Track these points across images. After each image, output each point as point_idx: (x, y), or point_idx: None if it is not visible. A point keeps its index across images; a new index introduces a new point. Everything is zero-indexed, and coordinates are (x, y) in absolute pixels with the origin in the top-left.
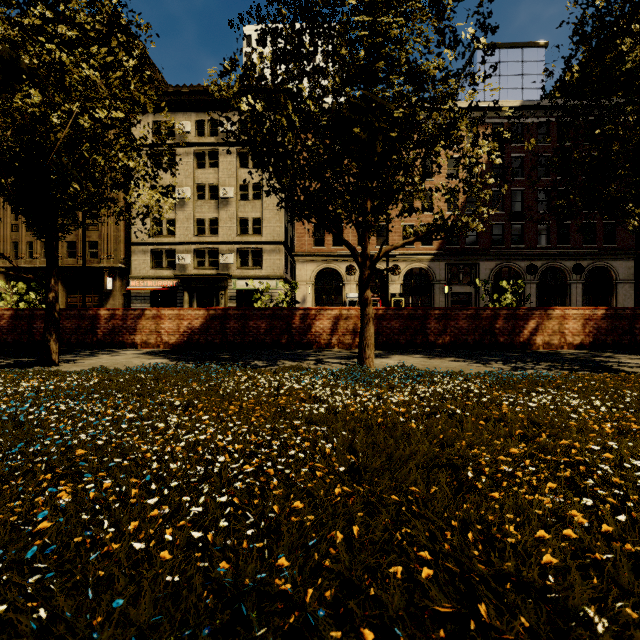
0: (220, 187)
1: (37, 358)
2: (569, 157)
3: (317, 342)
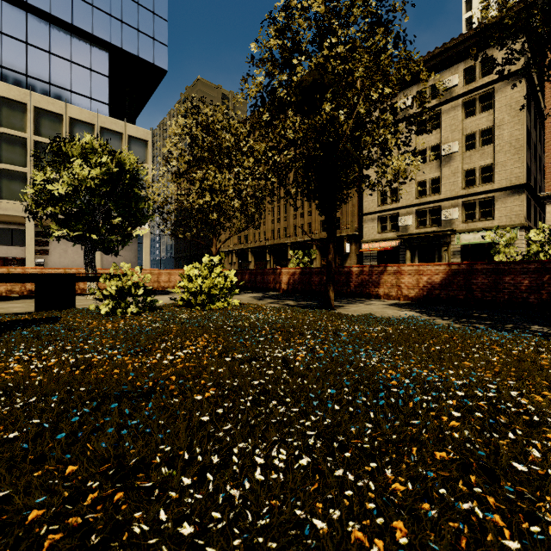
0: (442, 145)
1: (318, 302)
2: None
3: None
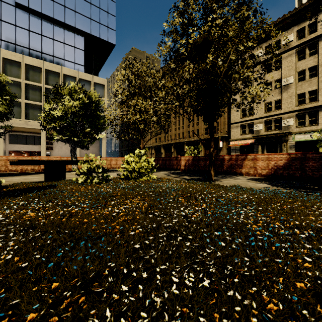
0: (282, 79)
1: (203, 177)
2: None
3: None
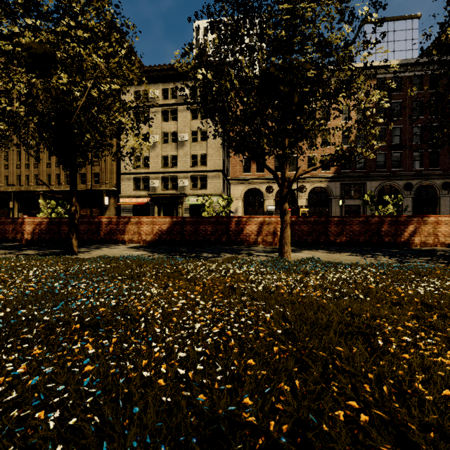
0: (178, 134)
1: (64, 250)
2: (443, 100)
3: (247, 240)
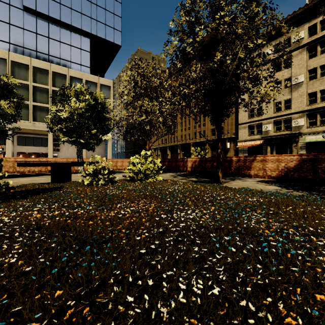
0: (292, 78)
1: (210, 179)
2: None
3: None
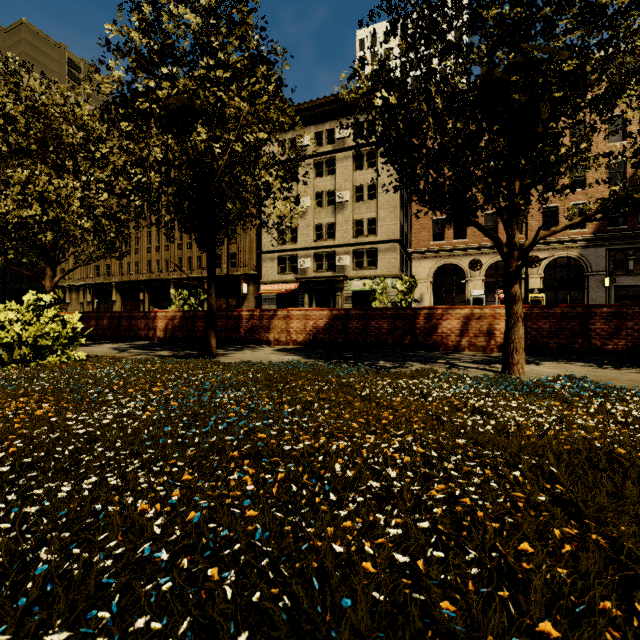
0: (336, 192)
1: (200, 351)
2: None
3: (444, 344)
